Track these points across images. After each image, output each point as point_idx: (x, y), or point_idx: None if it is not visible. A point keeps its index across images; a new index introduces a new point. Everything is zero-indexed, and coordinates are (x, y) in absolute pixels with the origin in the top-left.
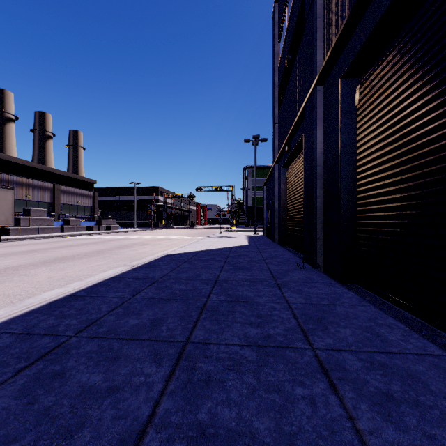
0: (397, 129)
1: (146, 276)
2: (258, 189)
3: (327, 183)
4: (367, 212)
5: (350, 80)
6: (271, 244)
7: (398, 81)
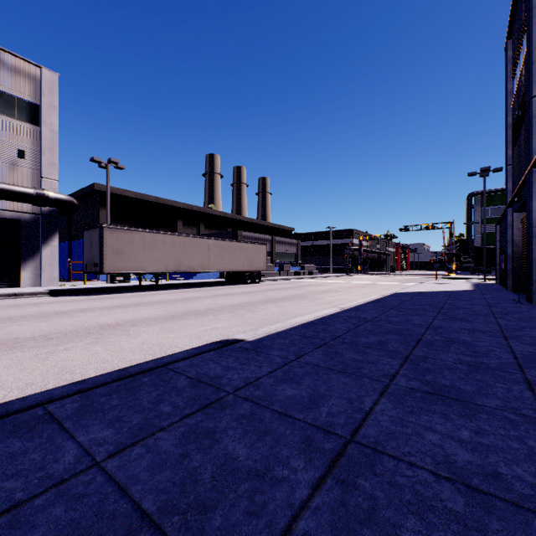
0: None
1: (398, 299)
2: (493, 222)
3: None
4: None
5: None
6: (500, 290)
7: None
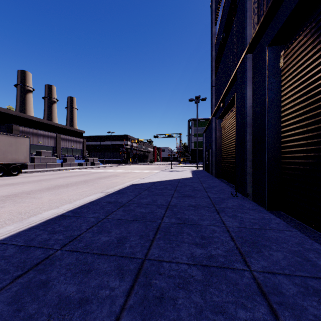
0: (319, 84)
1: (116, 201)
2: (199, 136)
3: (256, 130)
4: (291, 153)
5: (276, 47)
6: (209, 176)
7: (320, 44)
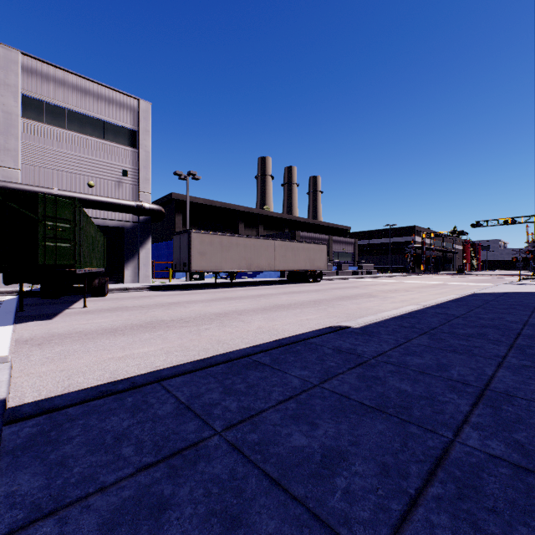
0: None
1: (481, 299)
2: None
3: None
4: None
5: None
6: None
7: None
